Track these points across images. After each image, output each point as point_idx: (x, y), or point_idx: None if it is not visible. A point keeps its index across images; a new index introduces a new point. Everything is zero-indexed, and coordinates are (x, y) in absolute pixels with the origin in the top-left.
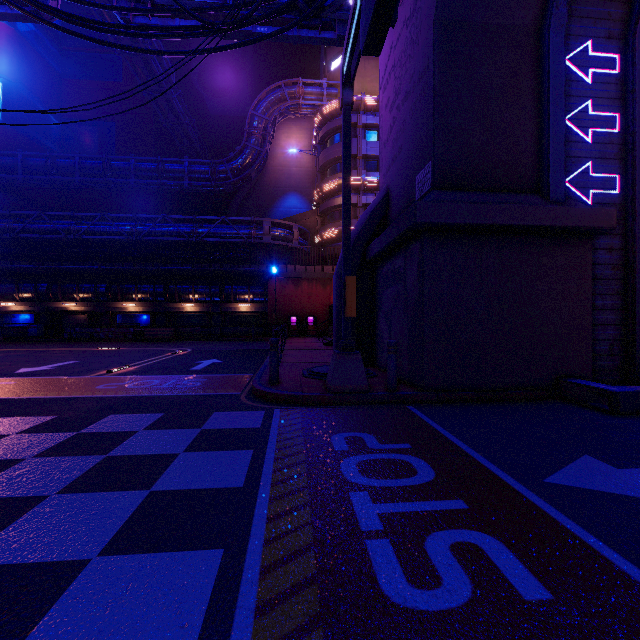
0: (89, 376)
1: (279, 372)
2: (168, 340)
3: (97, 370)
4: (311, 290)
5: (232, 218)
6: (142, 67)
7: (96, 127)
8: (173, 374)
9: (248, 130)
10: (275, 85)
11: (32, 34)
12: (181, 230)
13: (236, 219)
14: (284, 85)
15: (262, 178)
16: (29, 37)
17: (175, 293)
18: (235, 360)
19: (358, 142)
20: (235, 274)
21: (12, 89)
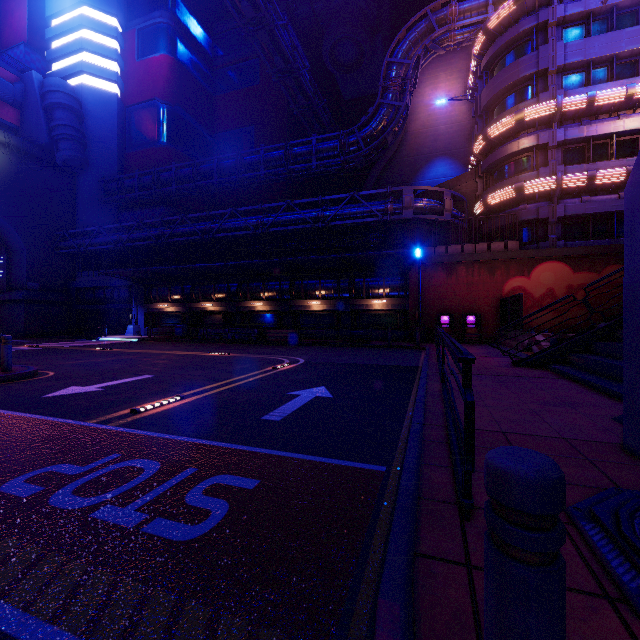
0: (89, 422)
1: (475, 508)
2: (290, 343)
3: (132, 402)
4: (471, 278)
5: (363, 193)
6: (268, 44)
7: (238, 135)
8: (215, 436)
9: (383, 85)
10: (418, 15)
11: (189, 60)
12: (305, 216)
13: (368, 193)
14: (430, 13)
15: (400, 148)
16: (186, 64)
17: (301, 289)
18: (355, 393)
19: (550, 49)
20: (367, 262)
21: (173, 113)
